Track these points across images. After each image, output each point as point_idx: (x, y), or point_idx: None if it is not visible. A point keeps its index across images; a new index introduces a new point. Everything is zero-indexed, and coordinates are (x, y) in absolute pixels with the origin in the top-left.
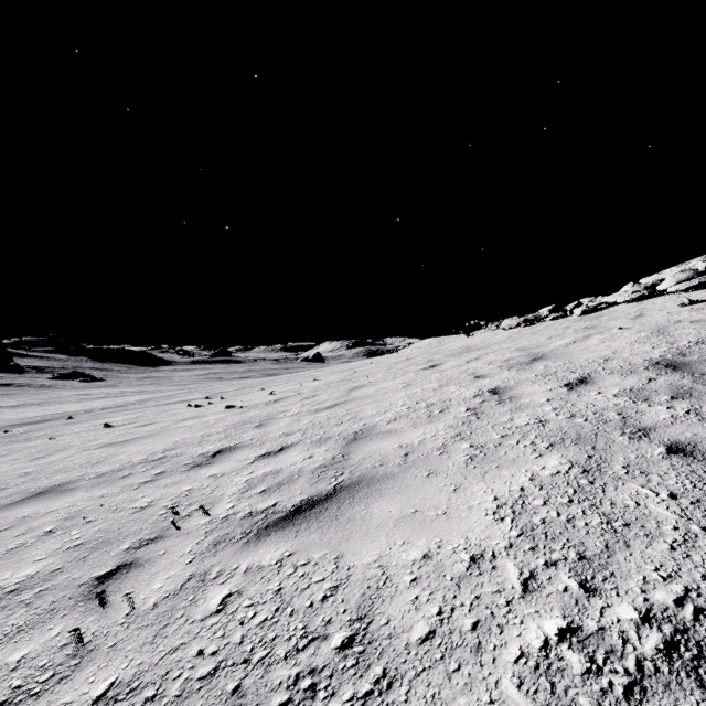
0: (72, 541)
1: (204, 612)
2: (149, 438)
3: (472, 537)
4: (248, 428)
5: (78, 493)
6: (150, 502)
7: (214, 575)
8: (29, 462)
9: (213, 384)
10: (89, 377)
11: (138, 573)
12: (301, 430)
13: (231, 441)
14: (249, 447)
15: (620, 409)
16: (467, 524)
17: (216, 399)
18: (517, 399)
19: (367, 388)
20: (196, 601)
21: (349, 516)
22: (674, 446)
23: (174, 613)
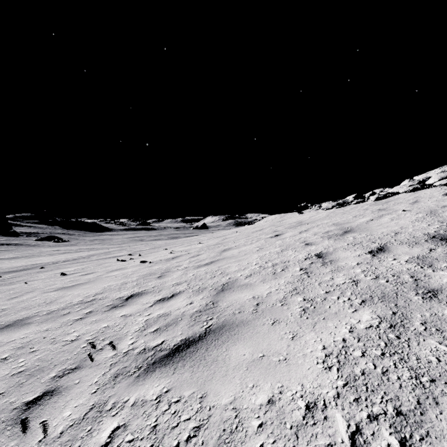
0: (17, 367)
1: (96, 445)
2: (87, 284)
3: (307, 385)
4: (152, 278)
5: (32, 327)
6: (78, 336)
7: (109, 406)
8: (7, 301)
9: (137, 244)
10: (60, 239)
11: (56, 400)
12: (187, 281)
13: (139, 288)
14: (151, 293)
15: (412, 273)
16: (302, 371)
17: (136, 256)
18: (336, 262)
19: (233, 250)
20: (92, 432)
21: (213, 357)
22: None
23: (74, 443)
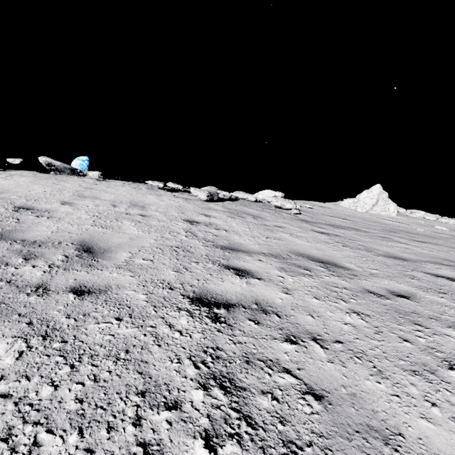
0: None
1: None
2: None
3: None
4: None
5: None
6: None
7: None
8: None
9: None
10: None
11: None
12: None
13: None
14: None
15: None
16: None
17: None
18: None
19: None
20: None
21: None
22: (75, 290)
23: None
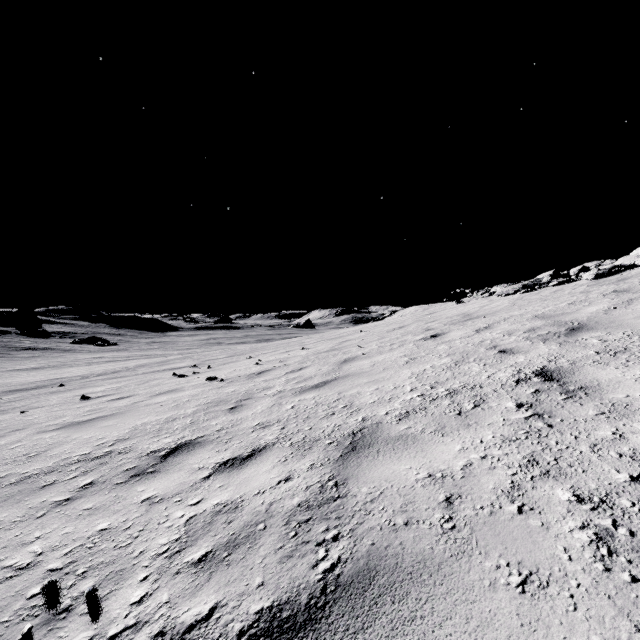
0: None
1: None
2: (111, 419)
3: None
4: (220, 411)
5: None
6: (37, 555)
7: None
8: None
9: (212, 349)
10: (105, 342)
11: None
12: (281, 421)
13: (194, 432)
14: (213, 444)
15: None
16: None
17: (203, 368)
18: (599, 392)
19: (361, 362)
20: None
21: None
22: None
23: None
